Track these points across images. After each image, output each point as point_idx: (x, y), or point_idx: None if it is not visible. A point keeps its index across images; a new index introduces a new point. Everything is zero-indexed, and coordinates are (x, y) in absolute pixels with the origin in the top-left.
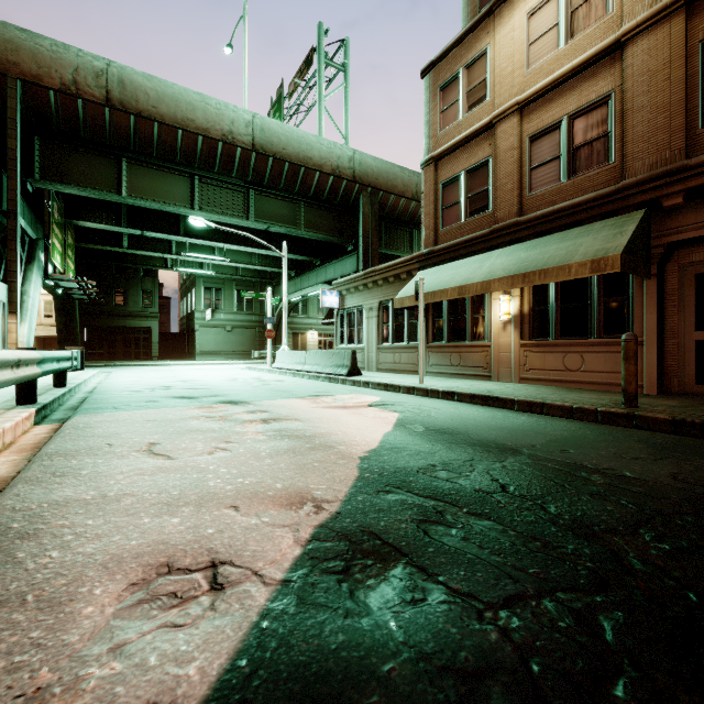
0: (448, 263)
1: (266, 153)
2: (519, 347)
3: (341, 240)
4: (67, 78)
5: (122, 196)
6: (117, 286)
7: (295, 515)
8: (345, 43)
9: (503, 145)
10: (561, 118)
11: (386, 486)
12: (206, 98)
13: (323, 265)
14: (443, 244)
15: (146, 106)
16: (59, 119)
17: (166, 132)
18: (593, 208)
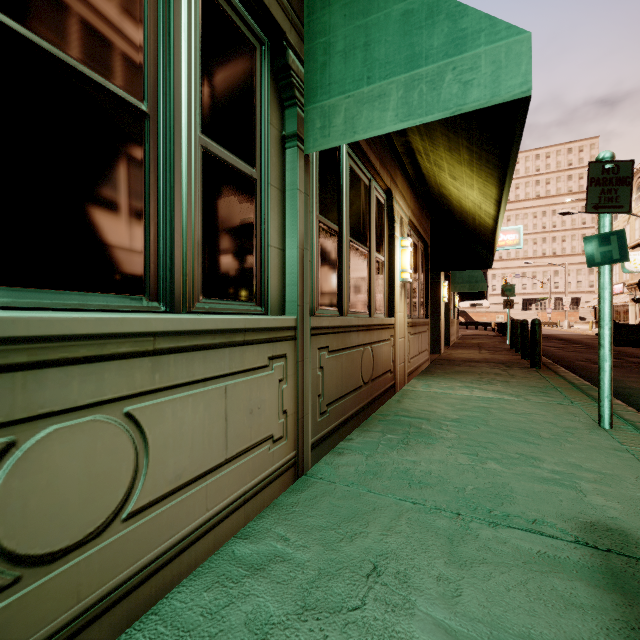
0: None
1: None
2: (407, 327)
3: None
4: None
5: None
6: None
7: None
8: None
9: None
10: None
11: None
12: None
13: None
14: None
15: None
16: None
17: None
18: None
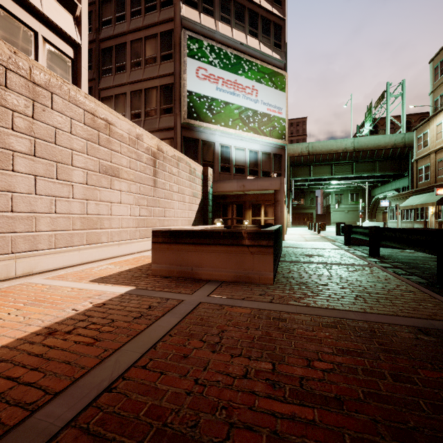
0: (417, 195)
1: (359, 150)
2: (434, 222)
3: (399, 172)
4: (299, 152)
5: (311, 177)
6: (301, 198)
7: None
8: (402, 82)
9: (431, 161)
10: None
11: None
12: (336, 140)
13: (394, 181)
14: (417, 188)
15: (318, 151)
16: (297, 162)
17: (324, 156)
18: None
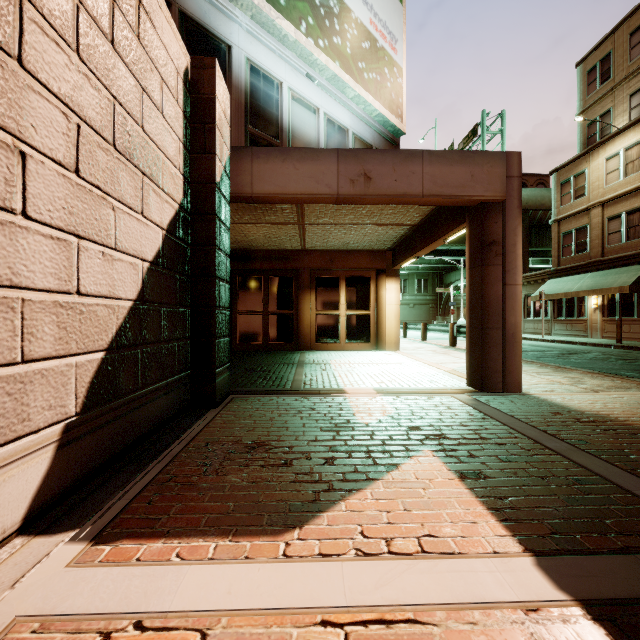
0: (564, 277)
1: None
2: (601, 321)
3: None
4: None
5: None
6: None
7: None
8: (502, 114)
9: (593, 220)
10: (622, 212)
11: None
12: None
13: None
14: (562, 267)
15: None
16: None
17: None
18: (633, 259)
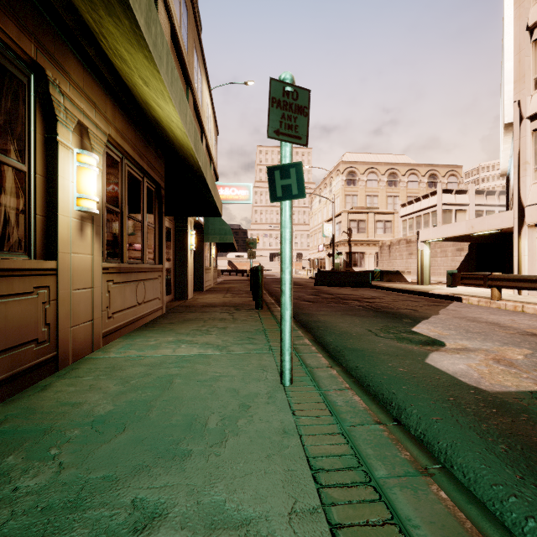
0: None
1: None
2: (103, 273)
3: None
4: None
5: None
6: None
7: (452, 309)
8: None
9: None
10: None
11: (429, 310)
12: None
13: None
14: None
15: None
16: None
17: None
18: None
